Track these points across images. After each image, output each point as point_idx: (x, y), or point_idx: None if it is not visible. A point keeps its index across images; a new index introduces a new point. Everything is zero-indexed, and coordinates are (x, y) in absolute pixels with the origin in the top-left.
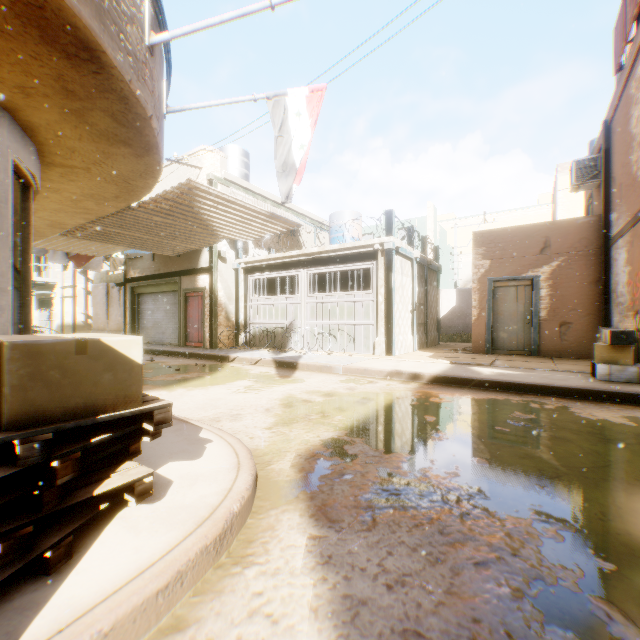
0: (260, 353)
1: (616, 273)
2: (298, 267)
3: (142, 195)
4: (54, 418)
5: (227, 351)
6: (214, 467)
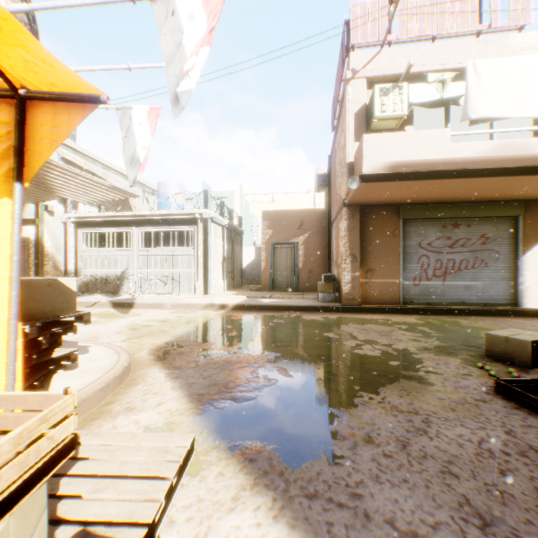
0: (95, 297)
1: (333, 243)
2: (131, 225)
3: None
4: (38, 317)
5: None
6: (102, 355)
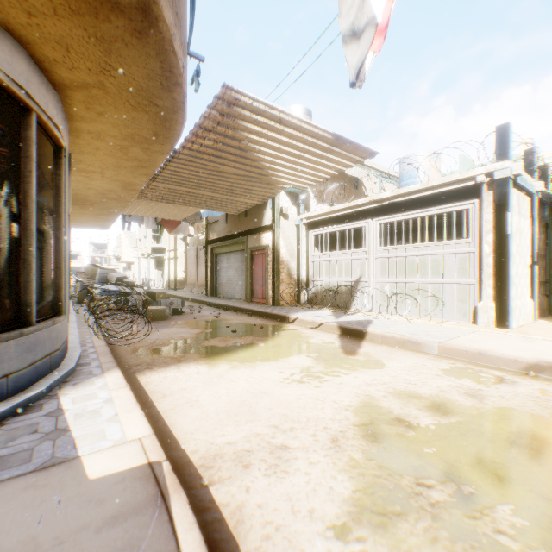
0: (322, 314)
1: None
2: (365, 217)
3: (178, 126)
4: None
5: (288, 309)
6: None
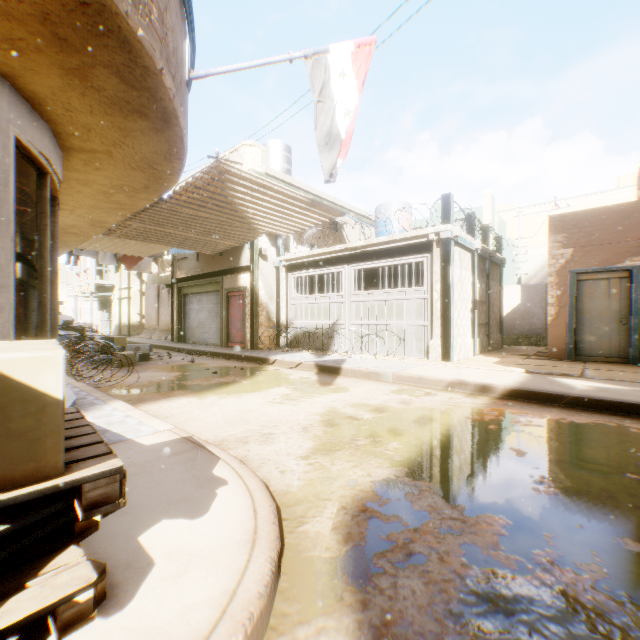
0: (301, 355)
1: None
2: (342, 263)
3: (171, 183)
4: None
5: (267, 353)
6: (219, 536)
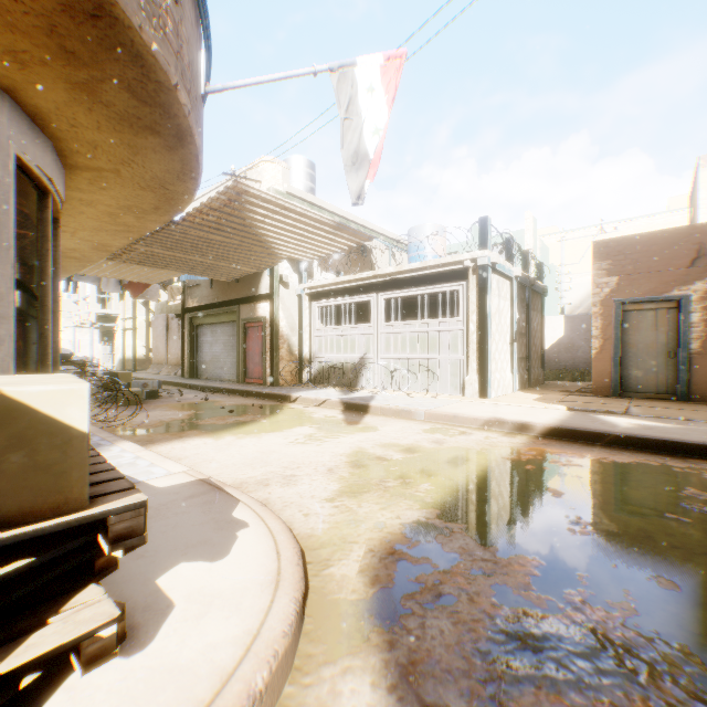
0: (326, 392)
1: None
2: (370, 291)
3: (184, 204)
4: None
5: (289, 389)
6: (241, 578)
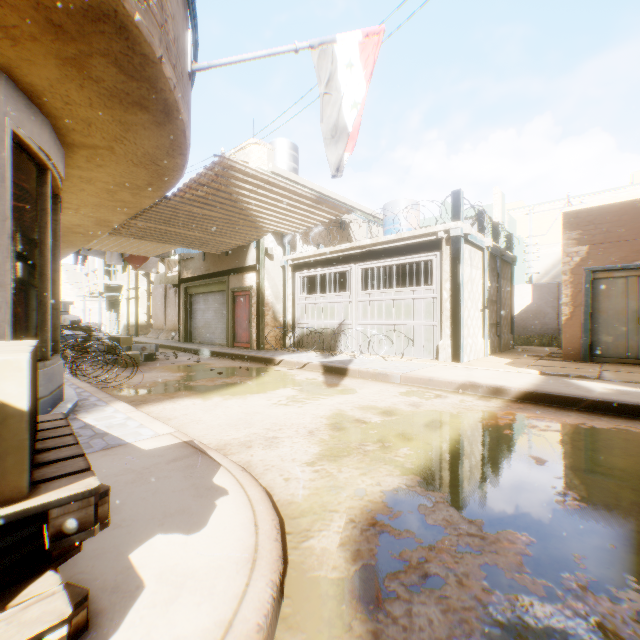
0: (307, 356)
1: None
2: (349, 262)
3: (174, 180)
4: None
5: (273, 353)
6: (216, 555)
